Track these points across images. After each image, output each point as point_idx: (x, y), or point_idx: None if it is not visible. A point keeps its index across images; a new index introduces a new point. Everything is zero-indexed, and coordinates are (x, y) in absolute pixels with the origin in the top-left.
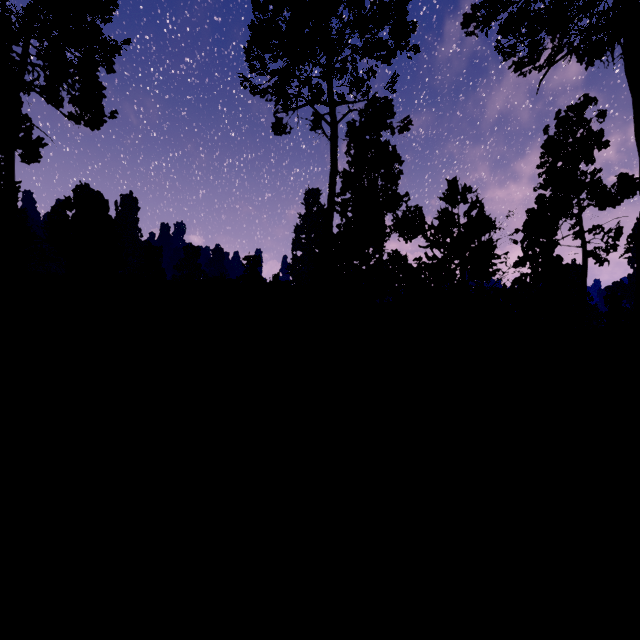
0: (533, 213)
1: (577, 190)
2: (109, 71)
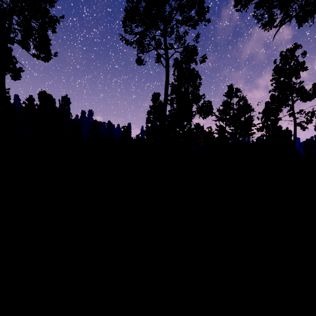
0: (268, 104)
1: (291, 92)
2: (53, 32)
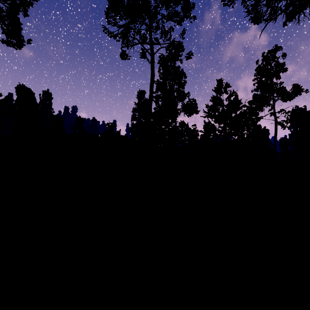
0: (251, 103)
1: (273, 91)
2: (25, 15)
